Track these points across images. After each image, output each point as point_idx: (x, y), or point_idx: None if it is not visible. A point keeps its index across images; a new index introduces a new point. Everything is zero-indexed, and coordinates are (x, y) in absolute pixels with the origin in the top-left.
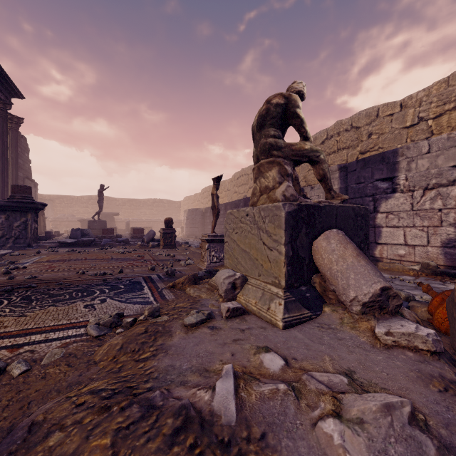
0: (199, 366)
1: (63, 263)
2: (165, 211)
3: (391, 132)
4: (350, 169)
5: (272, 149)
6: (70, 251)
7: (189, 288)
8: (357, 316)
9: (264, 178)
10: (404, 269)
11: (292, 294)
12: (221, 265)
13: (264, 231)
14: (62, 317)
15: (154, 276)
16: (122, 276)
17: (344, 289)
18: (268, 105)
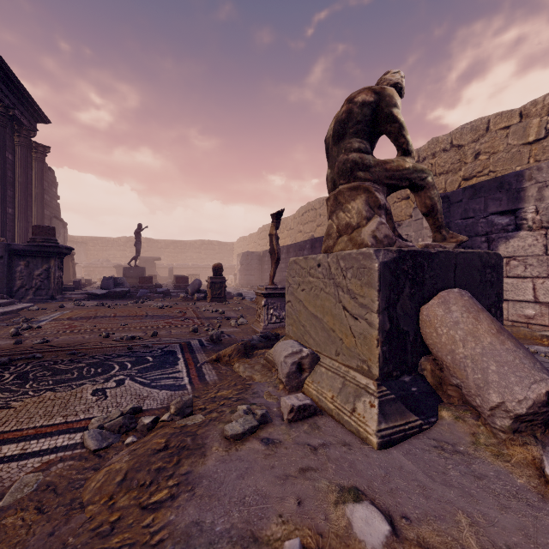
0: (244, 528)
1: (87, 322)
2: (215, 255)
3: (507, 150)
4: (453, 200)
5: (356, 170)
6: (99, 305)
7: (237, 363)
8: (503, 435)
9: (344, 212)
10: (534, 336)
11: (390, 389)
12: (282, 326)
13: (345, 289)
14: (57, 411)
15: (194, 343)
16: (155, 341)
17: (479, 388)
18: (350, 105)
